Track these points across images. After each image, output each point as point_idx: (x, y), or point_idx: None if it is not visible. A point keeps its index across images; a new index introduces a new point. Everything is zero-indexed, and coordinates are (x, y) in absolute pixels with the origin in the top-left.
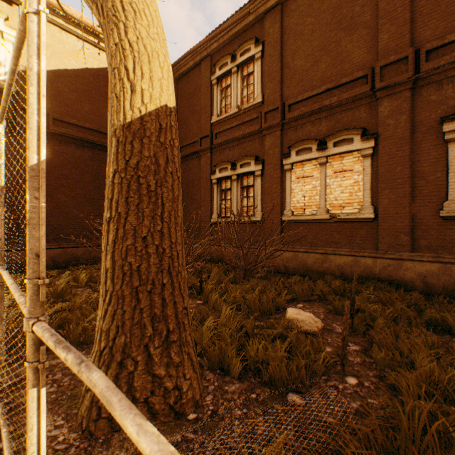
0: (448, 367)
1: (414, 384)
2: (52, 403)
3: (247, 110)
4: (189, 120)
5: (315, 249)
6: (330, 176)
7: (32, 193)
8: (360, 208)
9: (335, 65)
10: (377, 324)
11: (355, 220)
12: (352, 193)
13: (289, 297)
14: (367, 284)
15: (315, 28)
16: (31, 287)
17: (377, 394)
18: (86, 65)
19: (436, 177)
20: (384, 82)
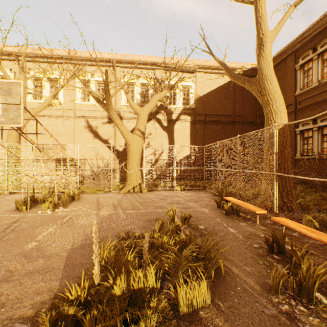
0: None
1: None
2: None
3: (326, 82)
4: None
5: None
6: None
7: (275, 156)
8: None
9: None
10: None
11: None
12: None
13: None
14: None
15: None
16: (275, 168)
17: None
18: (218, 85)
19: None
20: None
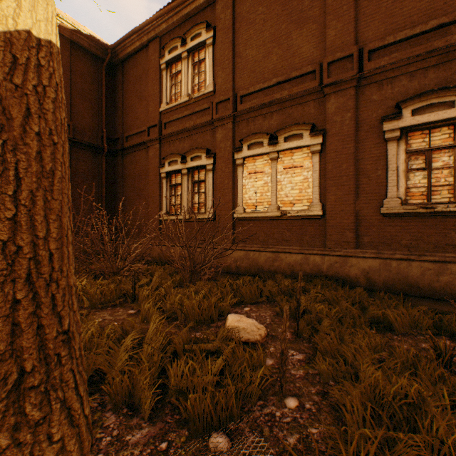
0: (392, 373)
1: (358, 404)
2: None
3: (198, 99)
4: (136, 107)
5: (266, 248)
6: (282, 172)
7: None
8: (310, 205)
9: (286, 58)
10: (323, 326)
11: (305, 217)
12: (302, 189)
13: (235, 301)
14: (316, 282)
15: (266, 18)
16: None
17: (319, 419)
18: None
19: (378, 175)
20: (331, 79)
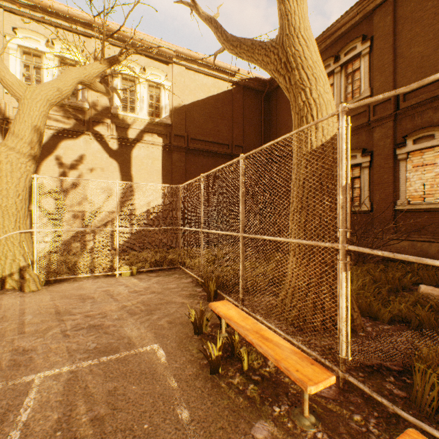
0: None
1: None
2: (265, 314)
3: None
4: (288, 122)
5: (438, 239)
6: None
7: (343, 196)
8: None
9: None
10: None
11: None
12: None
13: (415, 279)
14: None
15: (438, 11)
16: (343, 232)
17: None
18: (209, 94)
19: None
20: None
